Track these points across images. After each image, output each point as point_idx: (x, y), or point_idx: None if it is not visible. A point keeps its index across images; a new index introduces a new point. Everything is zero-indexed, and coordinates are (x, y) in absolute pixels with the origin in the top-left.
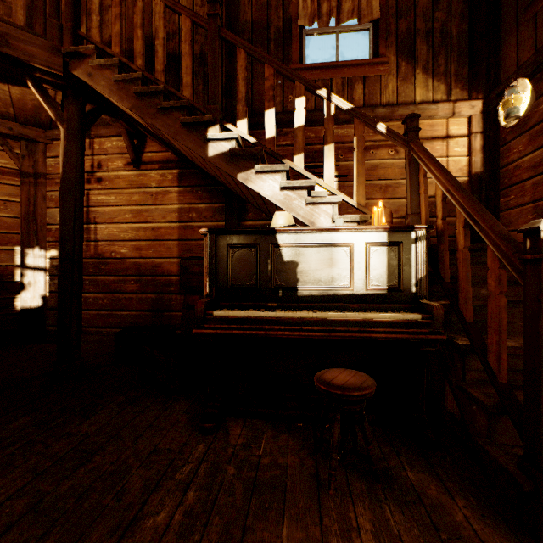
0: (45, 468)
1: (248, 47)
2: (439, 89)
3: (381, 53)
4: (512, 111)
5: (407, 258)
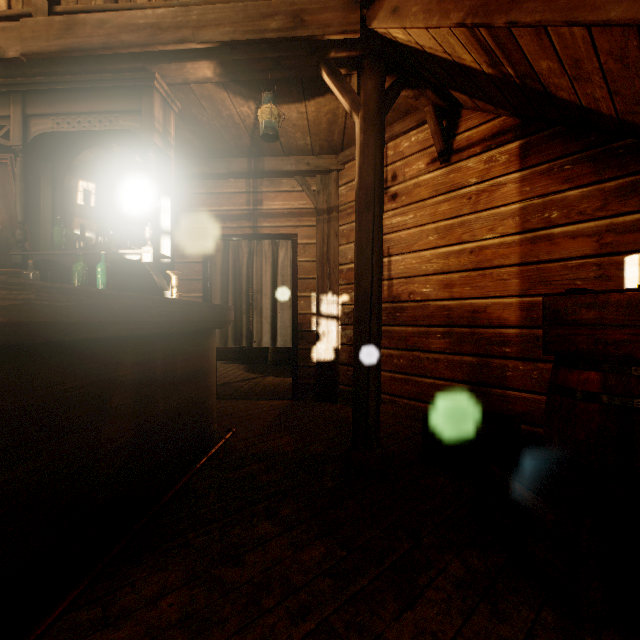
0: None
1: None
2: None
3: None
4: None
5: None
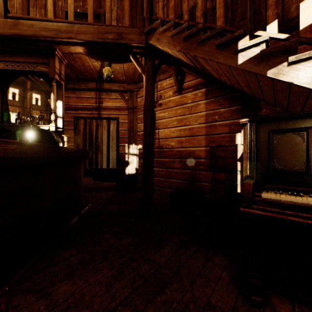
0: (138, 285)
1: None
2: None
3: None
4: None
5: None
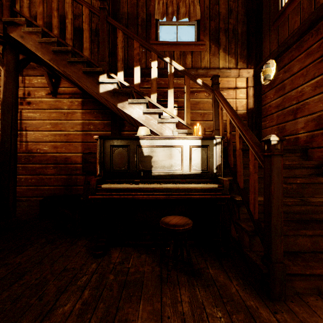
0: None
1: (124, 29)
2: (231, 61)
3: (201, 39)
4: (267, 76)
5: (211, 154)
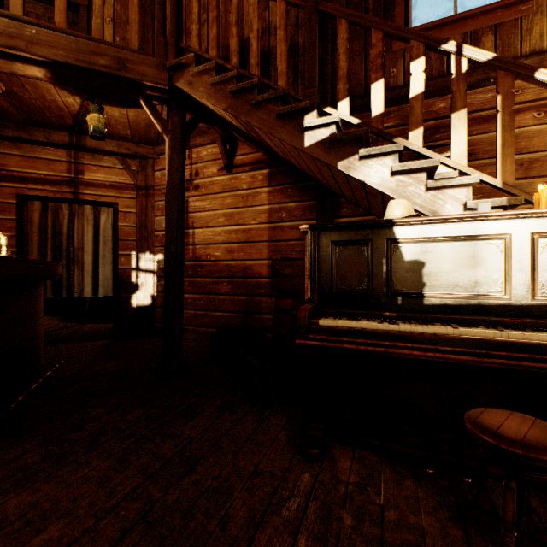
0: (154, 470)
1: (350, 15)
2: None
3: None
4: None
5: None
